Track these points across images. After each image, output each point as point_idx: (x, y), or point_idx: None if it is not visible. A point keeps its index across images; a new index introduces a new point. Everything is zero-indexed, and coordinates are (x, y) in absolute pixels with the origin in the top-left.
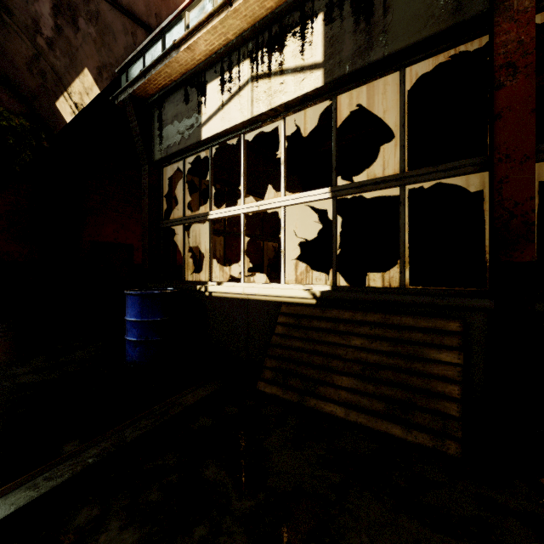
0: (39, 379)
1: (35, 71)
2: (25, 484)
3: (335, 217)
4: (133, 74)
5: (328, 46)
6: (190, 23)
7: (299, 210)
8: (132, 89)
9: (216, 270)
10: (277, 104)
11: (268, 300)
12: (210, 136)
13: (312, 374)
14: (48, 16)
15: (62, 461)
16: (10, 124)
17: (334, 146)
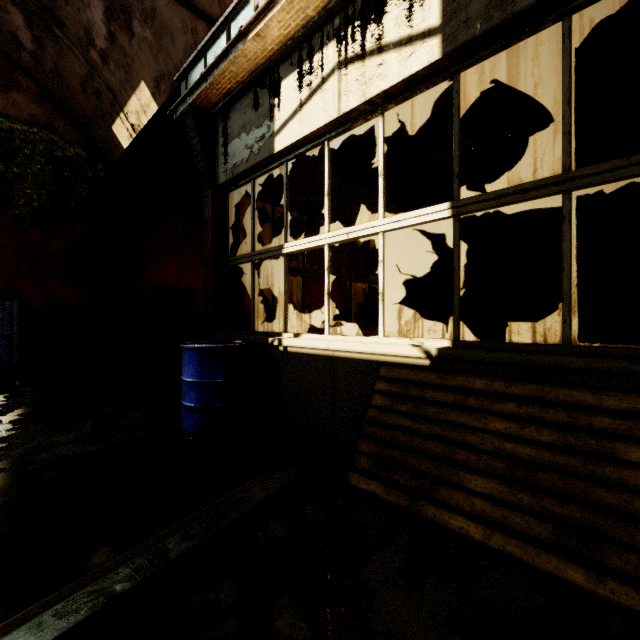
0: (81, 451)
1: (90, 92)
2: (28, 622)
3: (457, 243)
4: (194, 80)
5: (448, 1)
6: (260, 3)
7: (395, 242)
8: (192, 98)
9: (292, 318)
10: (374, 94)
11: (361, 358)
12: (285, 147)
13: (428, 468)
14: (101, 23)
15: (81, 586)
16: (65, 154)
17: (456, 144)
